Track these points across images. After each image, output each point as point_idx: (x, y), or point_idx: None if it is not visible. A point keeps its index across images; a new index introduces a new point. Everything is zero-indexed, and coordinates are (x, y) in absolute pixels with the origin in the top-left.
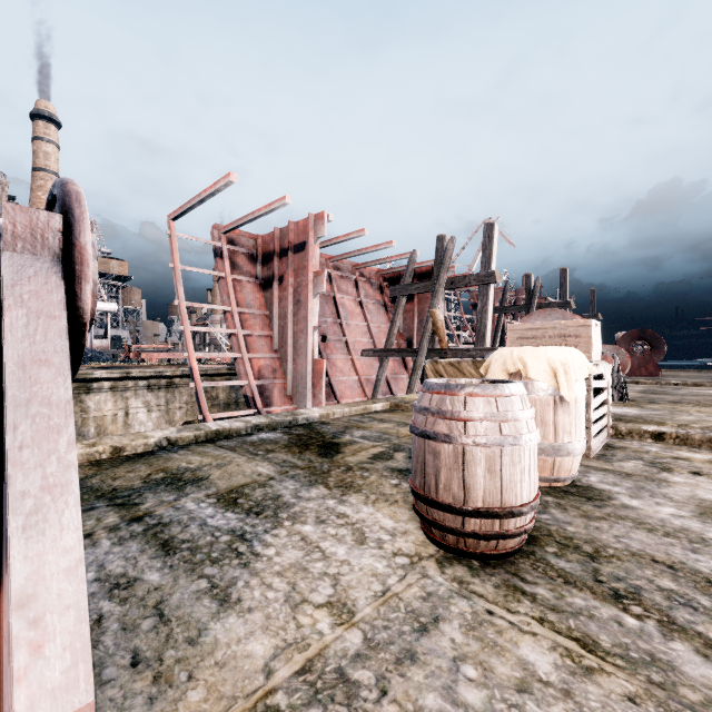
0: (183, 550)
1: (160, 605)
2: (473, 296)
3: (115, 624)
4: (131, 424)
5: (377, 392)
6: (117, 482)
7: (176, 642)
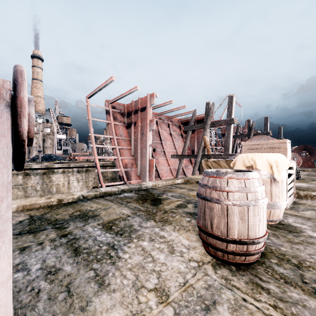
0: (83, 253)
1: (69, 285)
2: (222, 130)
3: (45, 295)
4: (71, 187)
5: (178, 174)
6: (58, 216)
7: (74, 309)
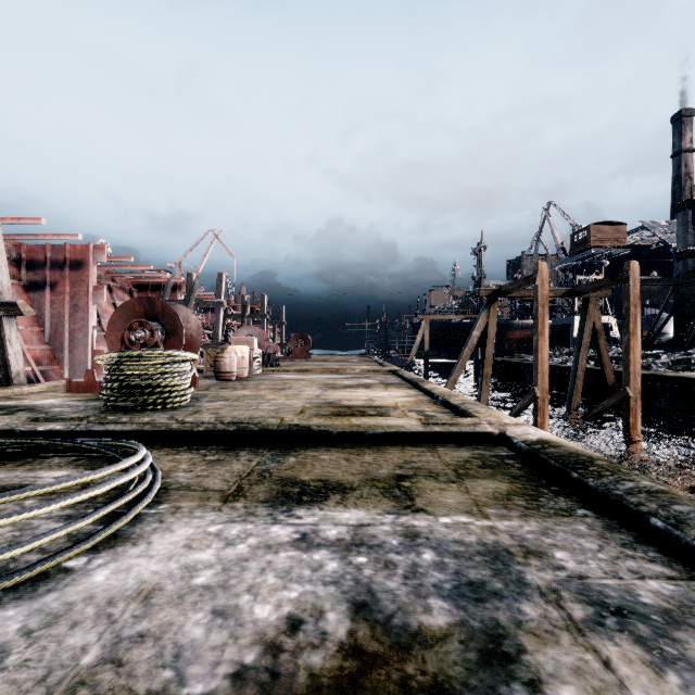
0: None
1: None
2: None
3: None
4: None
5: None
6: None
7: None
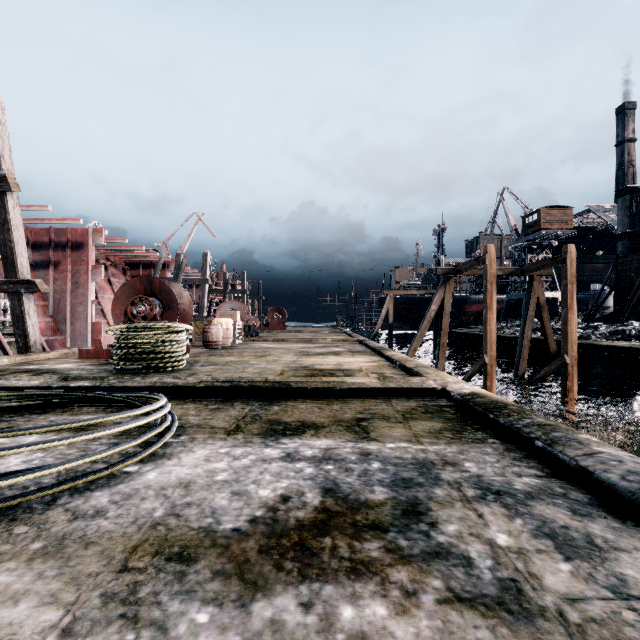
0: None
1: None
2: None
3: None
4: None
5: None
6: None
7: None
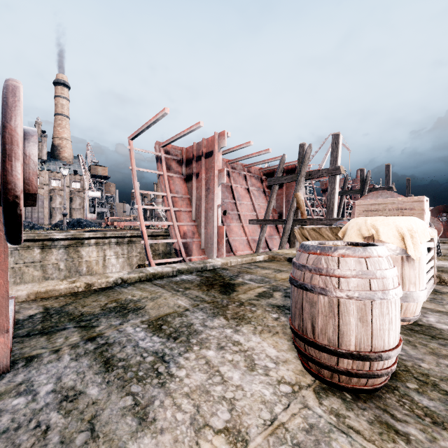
0: (118, 367)
1: (94, 420)
2: (323, 184)
3: (56, 437)
4: (107, 265)
5: (259, 247)
6: (84, 309)
7: None
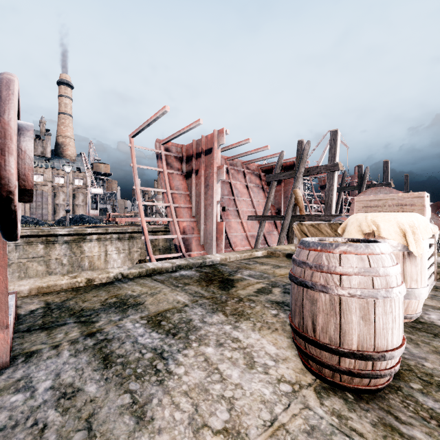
0: (117, 364)
1: (91, 418)
2: (321, 181)
3: (53, 435)
4: (109, 260)
5: (258, 243)
6: (85, 304)
7: None
